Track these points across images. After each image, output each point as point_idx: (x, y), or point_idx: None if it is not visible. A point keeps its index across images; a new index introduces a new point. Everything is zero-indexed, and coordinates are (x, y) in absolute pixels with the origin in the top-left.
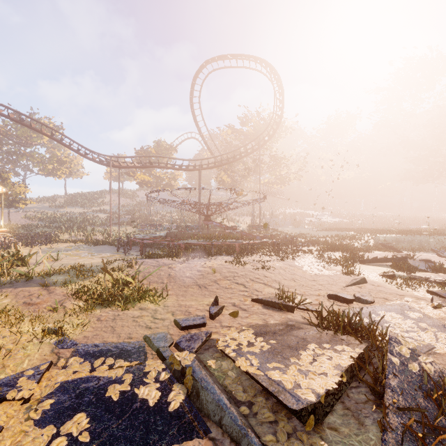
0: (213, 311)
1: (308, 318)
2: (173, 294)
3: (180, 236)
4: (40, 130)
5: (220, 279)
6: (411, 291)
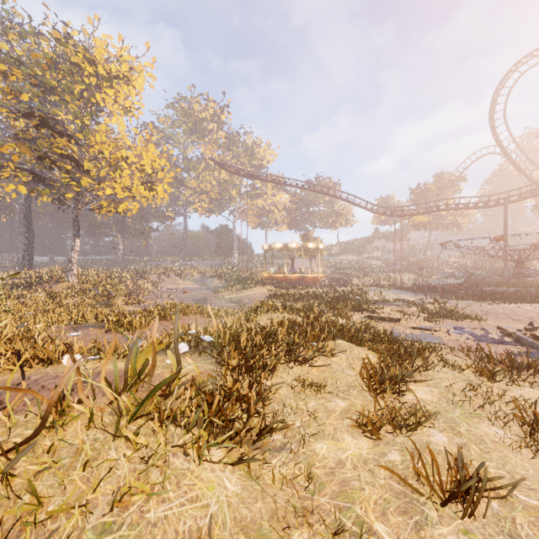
0: (528, 327)
1: None
2: (489, 320)
3: (482, 284)
4: (339, 197)
5: (536, 318)
6: None
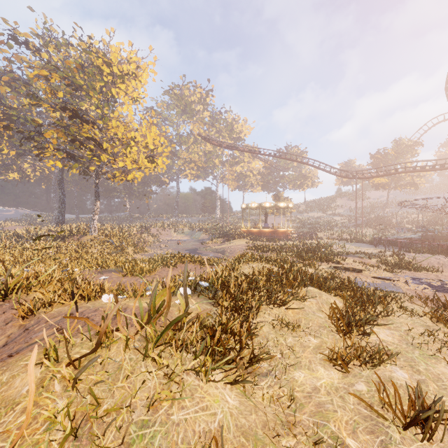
0: None
1: None
2: (445, 272)
3: (438, 238)
4: (306, 163)
5: None
6: None
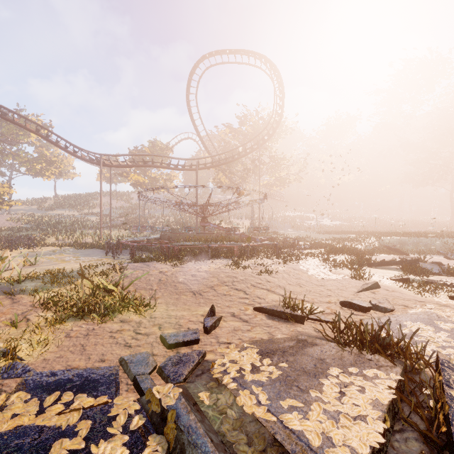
0: (208, 324)
1: (321, 330)
2: (162, 302)
3: (174, 238)
4: (23, 125)
5: (217, 285)
6: (431, 297)
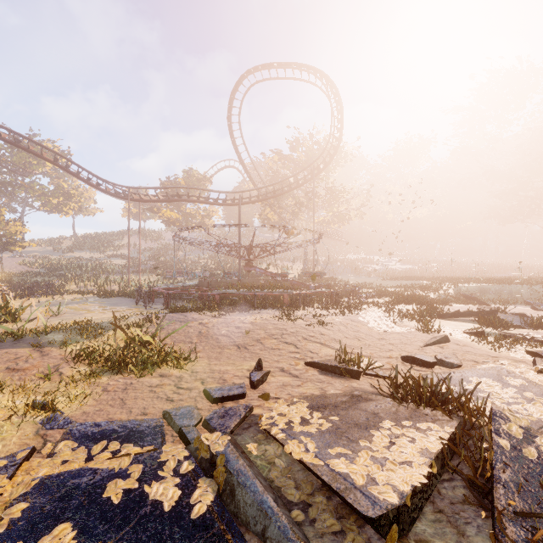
0: (255, 378)
1: (378, 386)
2: (204, 356)
3: (214, 285)
4: (40, 154)
5: (265, 338)
6: (506, 352)
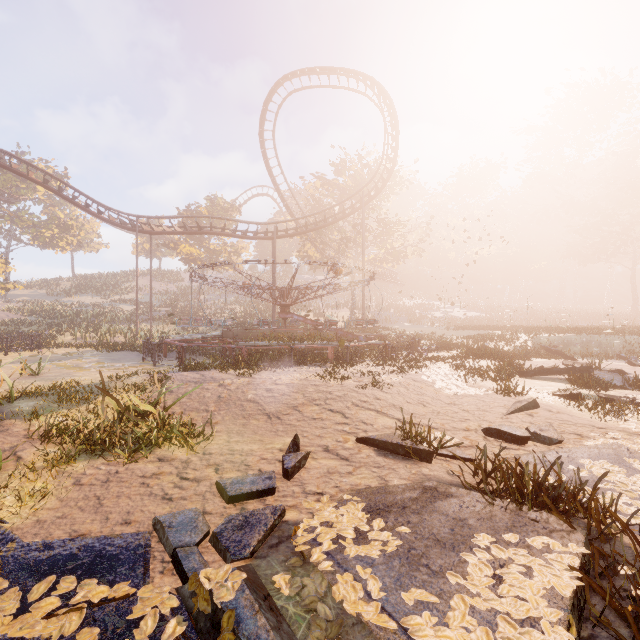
0: (289, 464)
1: (458, 472)
2: (222, 430)
3: (242, 336)
4: (25, 174)
5: (303, 404)
6: (614, 421)
